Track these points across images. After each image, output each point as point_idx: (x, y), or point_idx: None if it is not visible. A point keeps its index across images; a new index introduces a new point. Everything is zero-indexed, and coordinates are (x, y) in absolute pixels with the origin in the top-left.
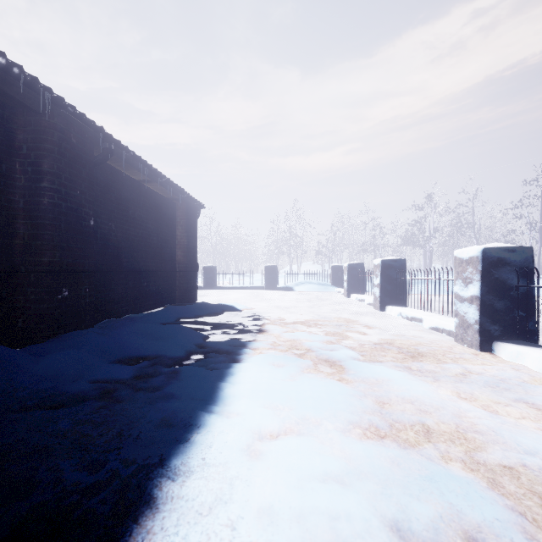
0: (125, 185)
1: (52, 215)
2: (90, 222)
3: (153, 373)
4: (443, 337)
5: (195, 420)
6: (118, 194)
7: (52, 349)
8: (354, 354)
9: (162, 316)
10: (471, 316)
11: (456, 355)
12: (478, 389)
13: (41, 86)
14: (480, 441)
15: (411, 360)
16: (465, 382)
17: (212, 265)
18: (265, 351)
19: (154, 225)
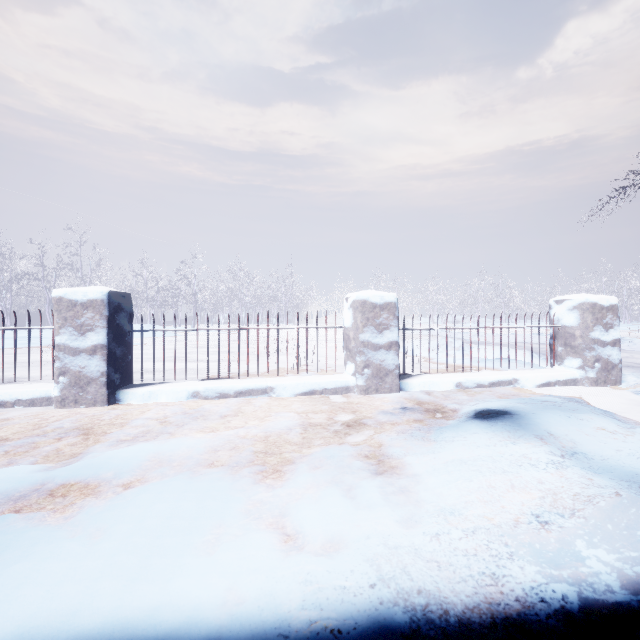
0: None
1: None
2: None
3: None
4: (28, 410)
5: None
6: None
7: None
8: (28, 467)
9: None
10: (94, 369)
11: (109, 415)
12: (201, 423)
13: None
14: (278, 438)
15: (96, 436)
16: (183, 424)
17: None
18: None
19: None
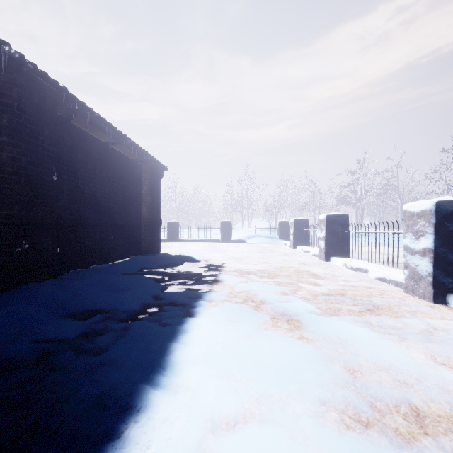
0: (92, 146)
1: (11, 169)
2: (52, 177)
3: (103, 330)
4: (391, 288)
5: (135, 400)
6: (85, 154)
7: (5, 303)
8: (310, 307)
9: (125, 267)
10: (423, 268)
11: (411, 308)
12: (452, 352)
13: (0, 42)
14: None
15: (368, 313)
16: (434, 341)
17: (175, 221)
18: (220, 303)
19: (120, 184)
